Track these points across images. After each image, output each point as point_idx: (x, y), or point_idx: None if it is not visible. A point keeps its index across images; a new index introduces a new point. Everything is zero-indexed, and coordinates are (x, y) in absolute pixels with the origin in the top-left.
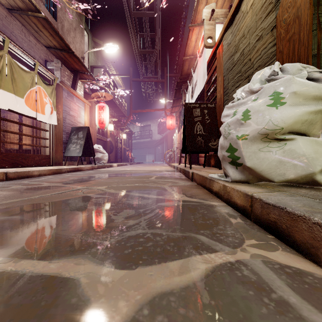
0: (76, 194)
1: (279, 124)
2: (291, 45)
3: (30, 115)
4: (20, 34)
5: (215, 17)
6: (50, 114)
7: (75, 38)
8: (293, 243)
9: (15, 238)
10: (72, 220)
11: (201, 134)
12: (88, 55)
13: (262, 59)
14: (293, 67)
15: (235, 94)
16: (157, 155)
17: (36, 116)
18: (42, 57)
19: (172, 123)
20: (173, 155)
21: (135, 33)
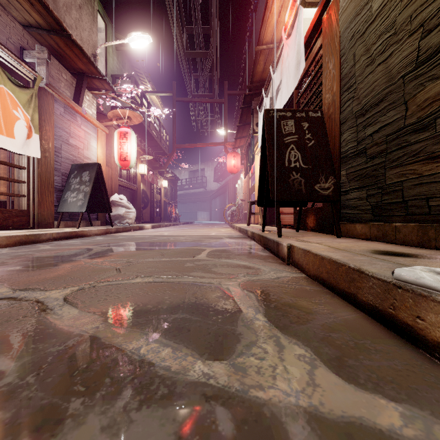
0: None
1: None
2: None
3: None
4: None
5: None
6: (26, 139)
7: (80, 22)
8: None
9: None
10: None
11: (299, 167)
12: (106, 55)
13: None
14: None
15: None
16: (213, 211)
17: None
18: (13, 40)
19: (236, 163)
20: (238, 212)
21: (179, 23)
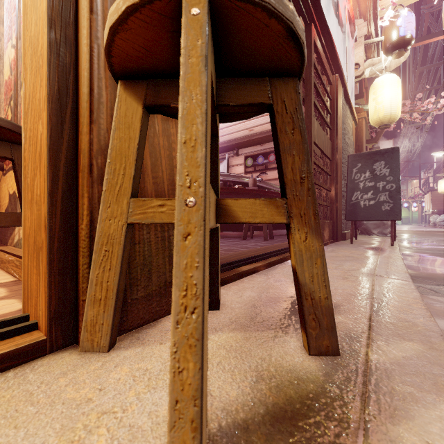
0: None
1: None
2: None
3: None
4: None
5: None
6: None
7: None
8: None
9: None
10: None
11: None
12: None
13: None
14: None
15: None
16: None
17: None
18: None
19: None
20: None
21: None
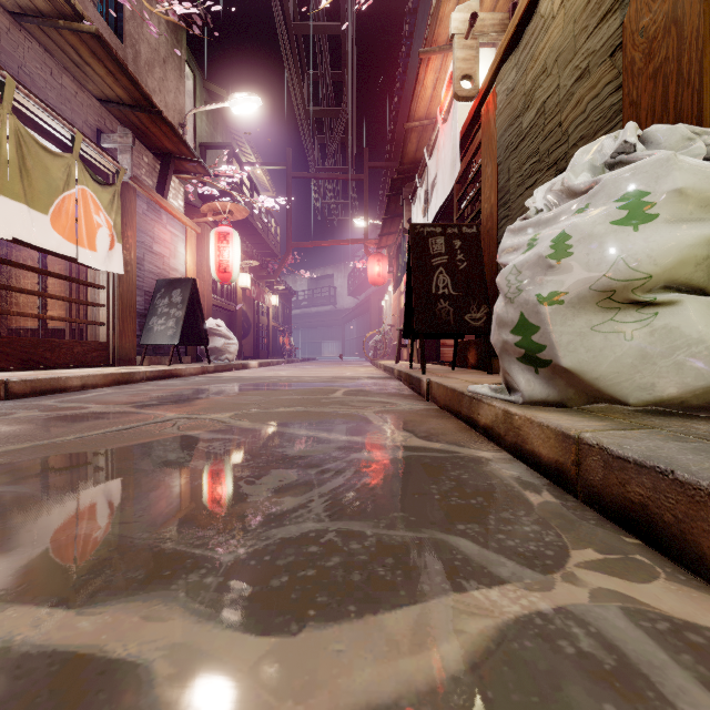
0: (163, 431)
1: (644, 265)
2: (658, 86)
3: (63, 253)
4: (41, 72)
5: (478, 31)
6: (108, 250)
7: (164, 81)
8: (693, 560)
9: (3, 544)
10: (148, 496)
11: (447, 295)
12: (195, 119)
13: (588, 121)
14: (670, 134)
15: (530, 200)
16: (347, 342)
17: (77, 255)
18: (89, 122)
19: (381, 270)
20: (384, 343)
21: (299, 71)
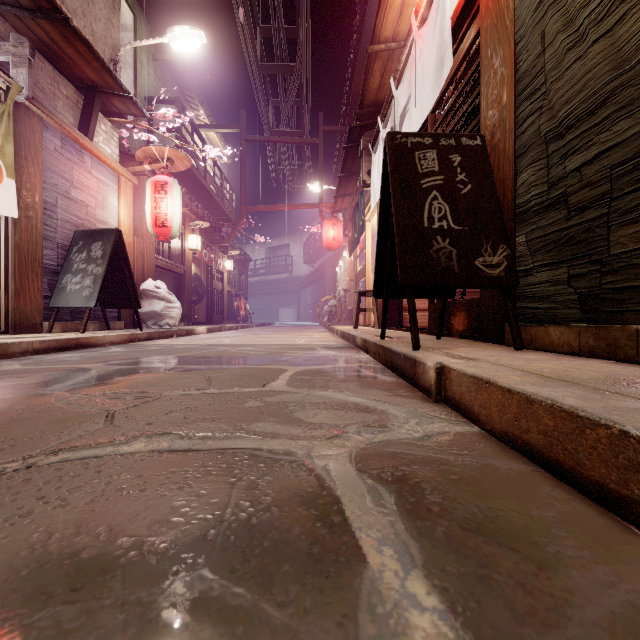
0: None
1: None
2: None
3: None
4: None
5: None
6: None
7: (90, 6)
8: None
9: None
10: None
11: (447, 229)
12: (135, 63)
13: None
14: None
15: None
16: (302, 307)
17: None
18: None
19: (336, 234)
20: (339, 307)
21: (250, 18)
